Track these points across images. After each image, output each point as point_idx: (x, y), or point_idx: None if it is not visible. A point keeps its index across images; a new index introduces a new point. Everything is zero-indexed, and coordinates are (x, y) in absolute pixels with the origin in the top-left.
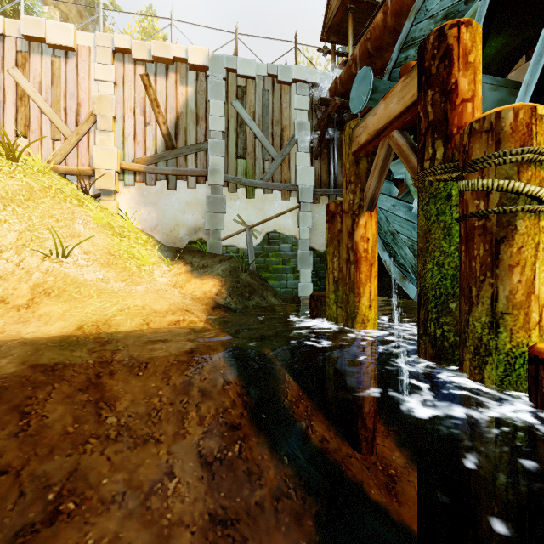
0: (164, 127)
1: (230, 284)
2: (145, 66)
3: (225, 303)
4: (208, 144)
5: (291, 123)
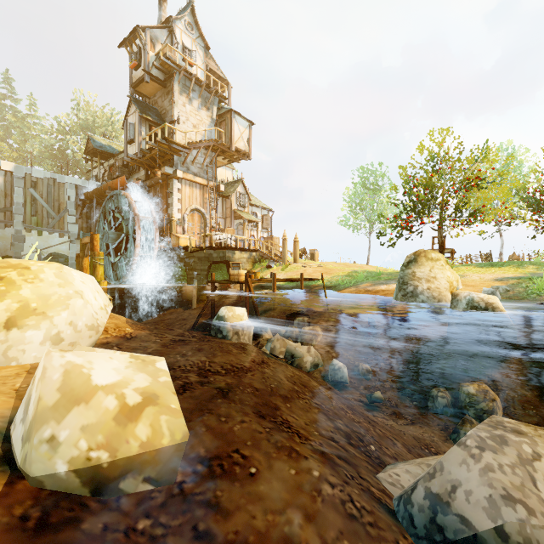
0: None
1: None
2: None
3: None
4: (13, 209)
5: (65, 201)
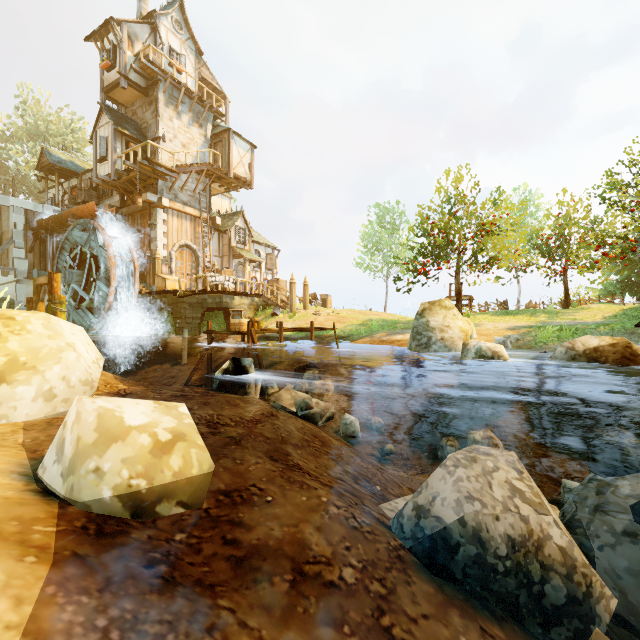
0: None
1: None
2: None
3: None
4: None
5: (10, 230)
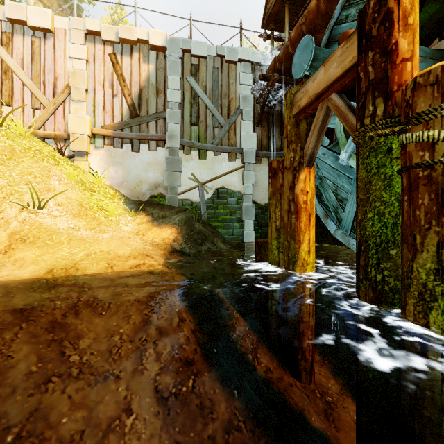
0: (129, 99)
1: (185, 232)
2: (113, 46)
3: (181, 248)
4: (167, 113)
5: (236, 96)
